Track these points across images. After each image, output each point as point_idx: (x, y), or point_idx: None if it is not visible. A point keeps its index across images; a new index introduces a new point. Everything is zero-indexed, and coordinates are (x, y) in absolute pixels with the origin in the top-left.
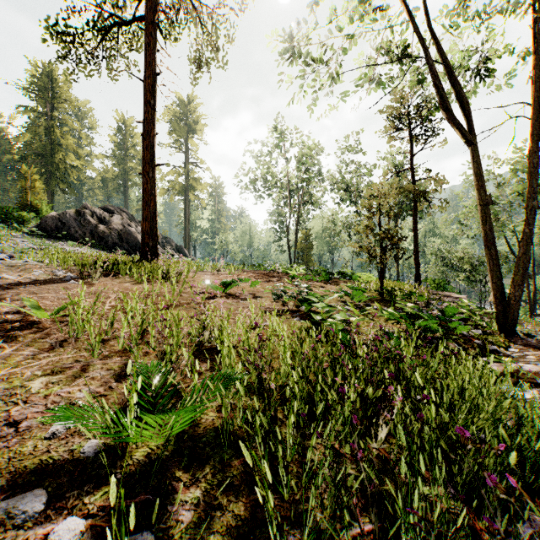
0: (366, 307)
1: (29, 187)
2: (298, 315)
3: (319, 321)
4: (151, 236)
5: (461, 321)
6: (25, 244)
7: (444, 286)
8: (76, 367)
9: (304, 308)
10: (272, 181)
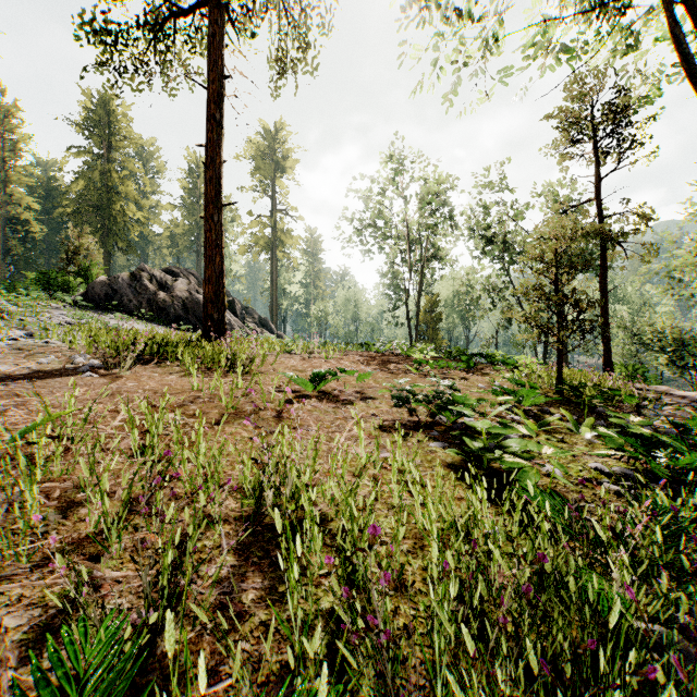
0: (548, 418)
1: (76, 246)
2: (437, 436)
3: (481, 454)
4: (216, 305)
5: None
6: (62, 317)
7: (642, 375)
8: None
9: (444, 419)
10: (385, 229)
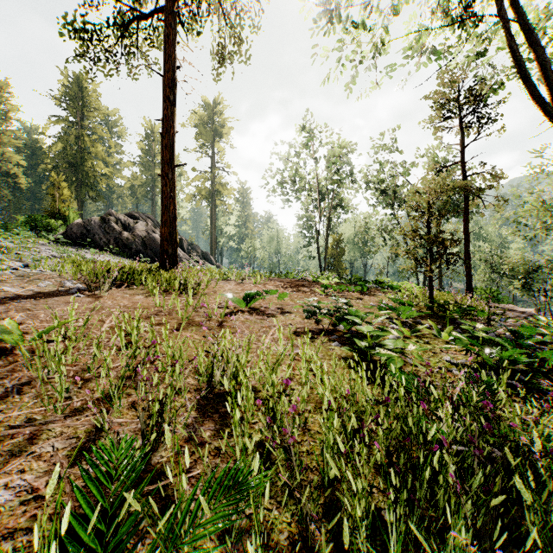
0: (418, 326)
1: (57, 195)
2: (336, 339)
3: (365, 350)
4: (170, 243)
5: (538, 343)
6: (48, 252)
7: (497, 296)
8: (23, 432)
9: (342, 327)
10: (300, 183)
